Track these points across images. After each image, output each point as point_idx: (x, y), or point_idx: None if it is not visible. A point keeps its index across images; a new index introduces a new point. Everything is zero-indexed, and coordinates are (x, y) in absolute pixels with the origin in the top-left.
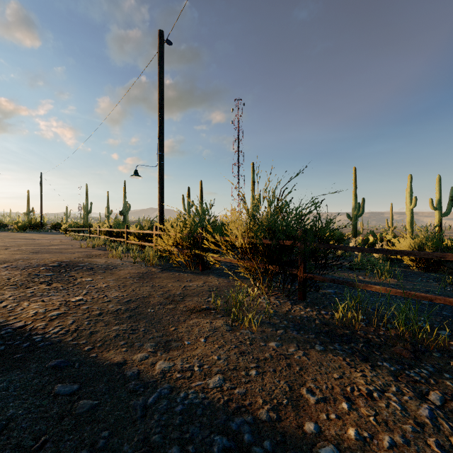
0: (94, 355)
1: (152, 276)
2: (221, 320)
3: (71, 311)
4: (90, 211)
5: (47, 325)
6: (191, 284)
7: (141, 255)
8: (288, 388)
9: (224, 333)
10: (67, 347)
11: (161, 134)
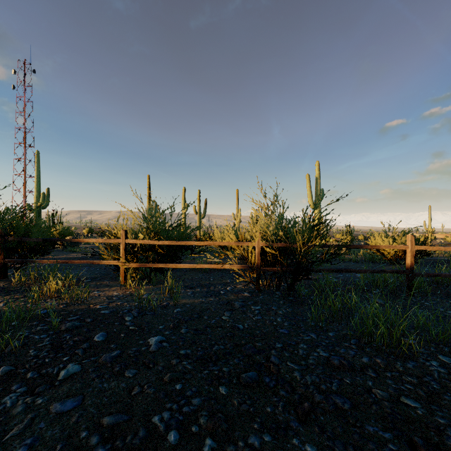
0: None
1: None
2: None
3: None
4: None
5: None
6: None
7: None
8: None
9: None
10: None
11: None
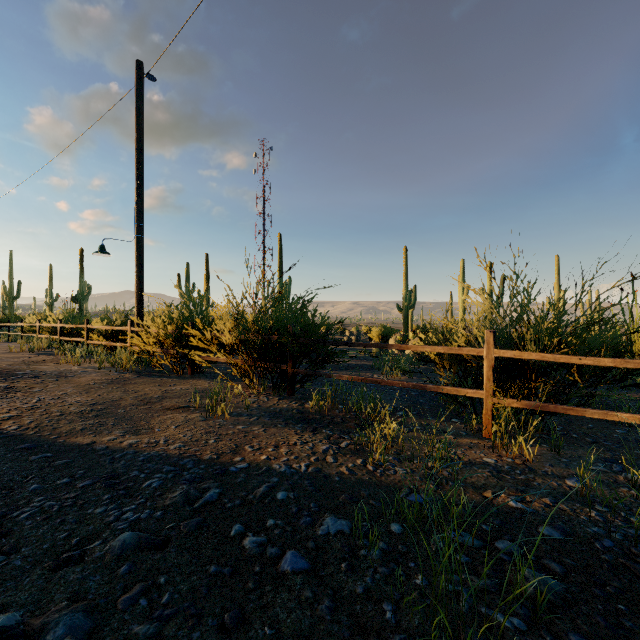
0: (62, 441)
1: (125, 382)
2: (198, 414)
3: (25, 414)
4: (18, 295)
5: (2, 425)
6: (174, 387)
7: (110, 359)
8: (235, 446)
9: (197, 422)
10: (31, 437)
11: (139, 198)
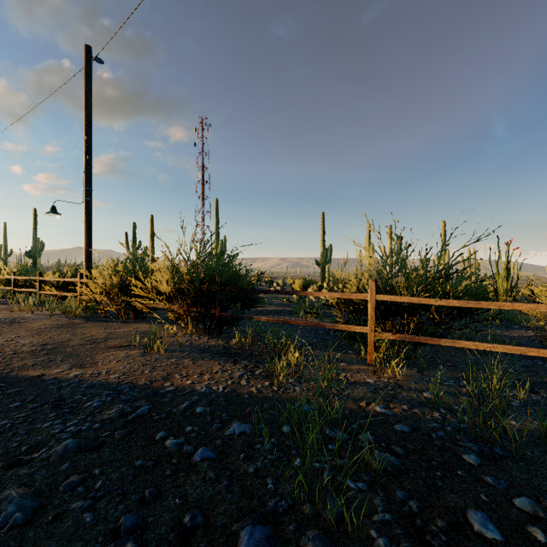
0: (14, 374)
1: (74, 326)
2: (137, 351)
3: None
4: None
5: None
6: (118, 330)
7: (60, 307)
8: (167, 374)
9: (136, 357)
10: None
11: (88, 166)
